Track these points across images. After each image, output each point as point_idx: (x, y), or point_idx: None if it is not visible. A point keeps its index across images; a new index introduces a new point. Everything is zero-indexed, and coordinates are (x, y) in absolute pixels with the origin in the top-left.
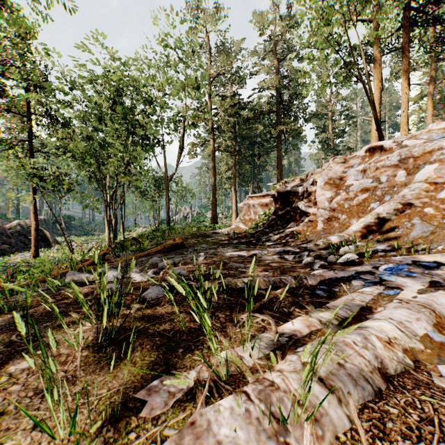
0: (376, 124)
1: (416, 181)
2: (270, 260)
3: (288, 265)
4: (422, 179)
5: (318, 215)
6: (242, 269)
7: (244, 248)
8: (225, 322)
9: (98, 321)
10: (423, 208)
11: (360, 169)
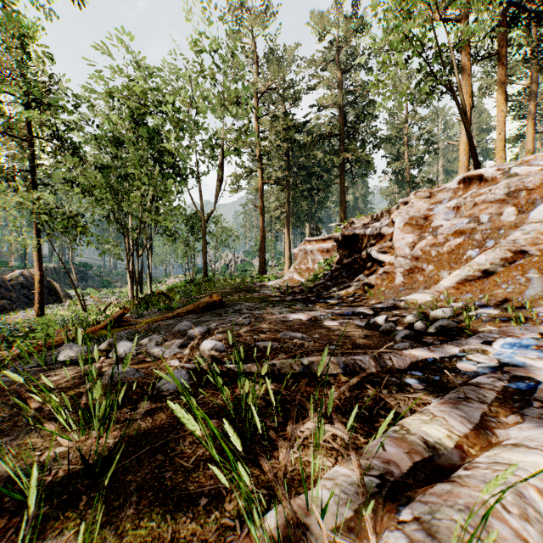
0: (471, 148)
1: (532, 222)
2: (336, 326)
3: (361, 334)
4: (540, 218)
5: (397, 265)
6: (299, 340)
7: (300, 308)
8: (276, 439)
9: (82, 436)
10: (541, 258)
11: (452, 205)
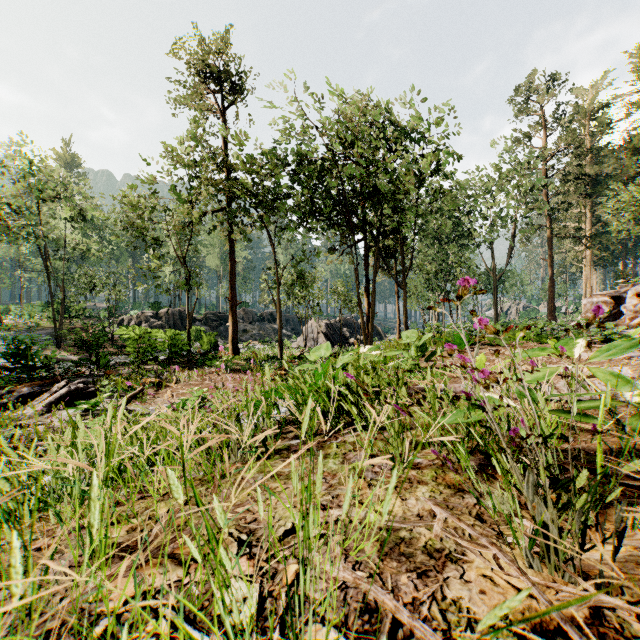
0: None
1: None
2: None
3: None
4: None
5: (625, 315)
6: None
7: None
8: None
9: None
10: None
11: None
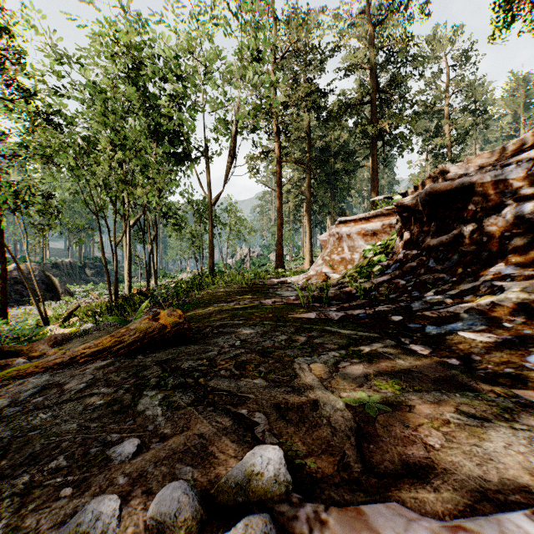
0: None
1: None
2: None
3: None
4: None
5: None
6: None
7: (394, 359)
8: None
9: None
10: None
11: None
